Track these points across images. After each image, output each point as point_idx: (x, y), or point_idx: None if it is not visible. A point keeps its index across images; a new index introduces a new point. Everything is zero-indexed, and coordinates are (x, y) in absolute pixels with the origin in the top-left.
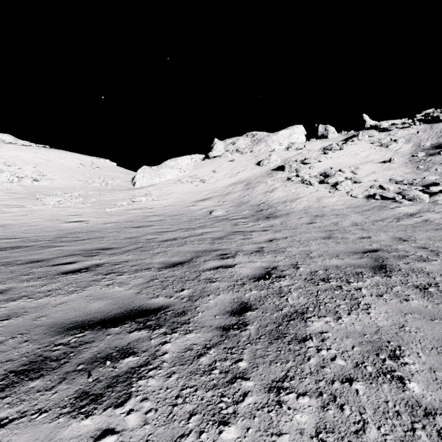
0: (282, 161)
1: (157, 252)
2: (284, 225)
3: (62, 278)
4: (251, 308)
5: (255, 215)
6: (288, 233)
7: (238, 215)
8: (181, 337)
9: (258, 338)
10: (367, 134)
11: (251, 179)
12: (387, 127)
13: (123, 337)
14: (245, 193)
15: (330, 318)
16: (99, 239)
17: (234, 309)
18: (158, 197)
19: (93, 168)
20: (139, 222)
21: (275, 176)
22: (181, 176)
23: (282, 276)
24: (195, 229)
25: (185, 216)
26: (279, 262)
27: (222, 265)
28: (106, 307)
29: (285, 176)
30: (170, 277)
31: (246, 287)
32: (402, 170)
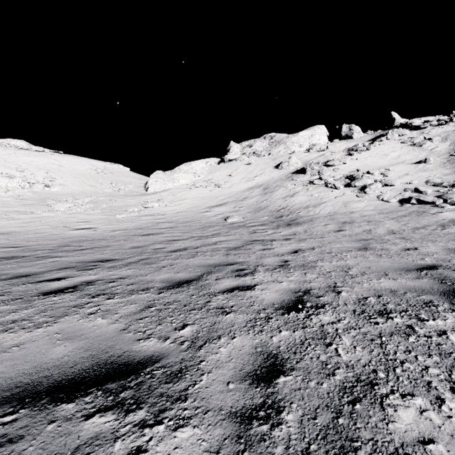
0: (303, 164)
1: (162, 265)
2: (308, 233)
3: (39, 301)
4: (284, 368)
5: (275, 221)
6: (314, 243)
7: (256, 222)
8: (168, 437)
9: (306, 451)
10: (396, 133)
11: (270, 183)
12: (420, 125)
13: (73, 429)
14: (263, 197)
15: (424, 401)
16: (102, 249)
17: (257, 369)
18: (171, 203)
19: (106, 173)
20: (149, 229)
21: (296, 179)
22: (195, 181)
23: (321, 306)
24: (208, 237)
25: (198, 223)
26: (311, 282)
27: (239, 286)
28: (71, 356)
29: (306, 179)
30: (171, 304)
31: (272, 324)
32: (440, 171)
